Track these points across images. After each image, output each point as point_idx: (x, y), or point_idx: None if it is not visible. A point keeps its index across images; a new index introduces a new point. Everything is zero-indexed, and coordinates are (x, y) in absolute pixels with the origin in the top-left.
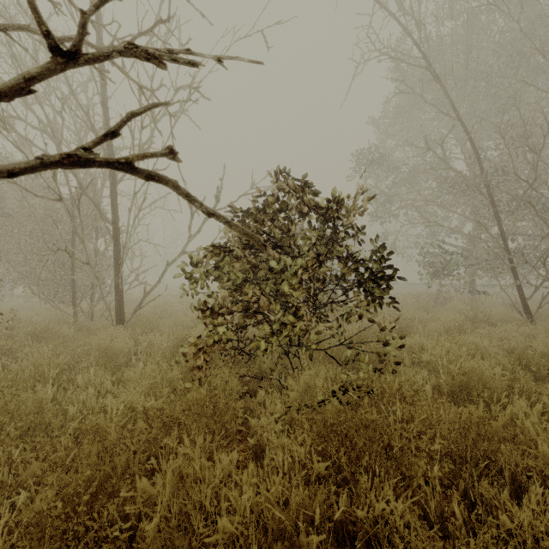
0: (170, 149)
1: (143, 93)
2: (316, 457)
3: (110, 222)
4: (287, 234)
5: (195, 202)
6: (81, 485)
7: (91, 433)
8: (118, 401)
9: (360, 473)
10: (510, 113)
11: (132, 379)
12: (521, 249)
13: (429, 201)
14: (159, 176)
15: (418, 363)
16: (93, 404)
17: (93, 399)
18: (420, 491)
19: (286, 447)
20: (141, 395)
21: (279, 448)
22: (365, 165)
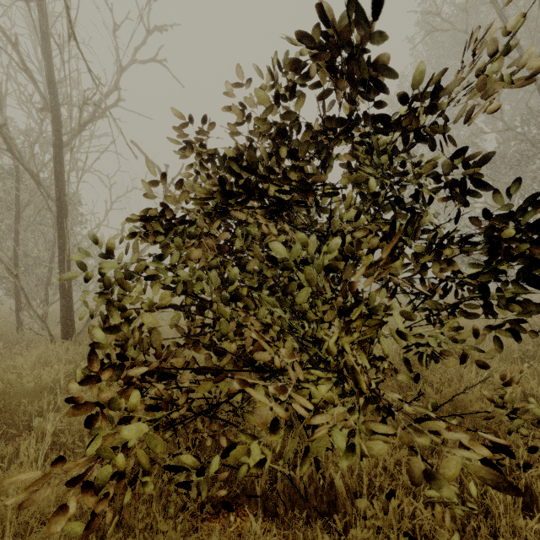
0: None
1: None
2: None
3: (53, 199)
4: None
5: None
6: None
7: None
8: None
9: None
10: None
11: None
12: None
13: None
14: None
15: None
16: None
17: None
18: None
19: None
20: None
21: None
22: None
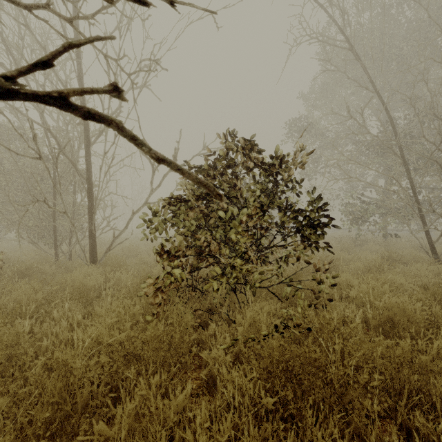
0: (114, 86)
1: (108, 61)
2: (262, 390)
3: (85, 178)
4: (234, 187)
5: (142, 146)
6: (44, 420)
7: (57, 369)
8: (86, 334)
9: (305, 408)
10: (416, 89)
11: (99, 314)
12: (430, 200)
13: (351, 160)
14: (101, 115)
15: (345, 297)
16: (65, 336)
17: (65, 332)
18: (360, 423)
19: (236, 384)
20: (106, 329)
21: (229, 381)
22: (296, 131)
